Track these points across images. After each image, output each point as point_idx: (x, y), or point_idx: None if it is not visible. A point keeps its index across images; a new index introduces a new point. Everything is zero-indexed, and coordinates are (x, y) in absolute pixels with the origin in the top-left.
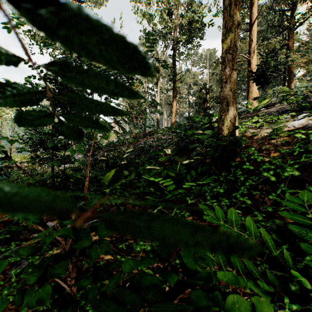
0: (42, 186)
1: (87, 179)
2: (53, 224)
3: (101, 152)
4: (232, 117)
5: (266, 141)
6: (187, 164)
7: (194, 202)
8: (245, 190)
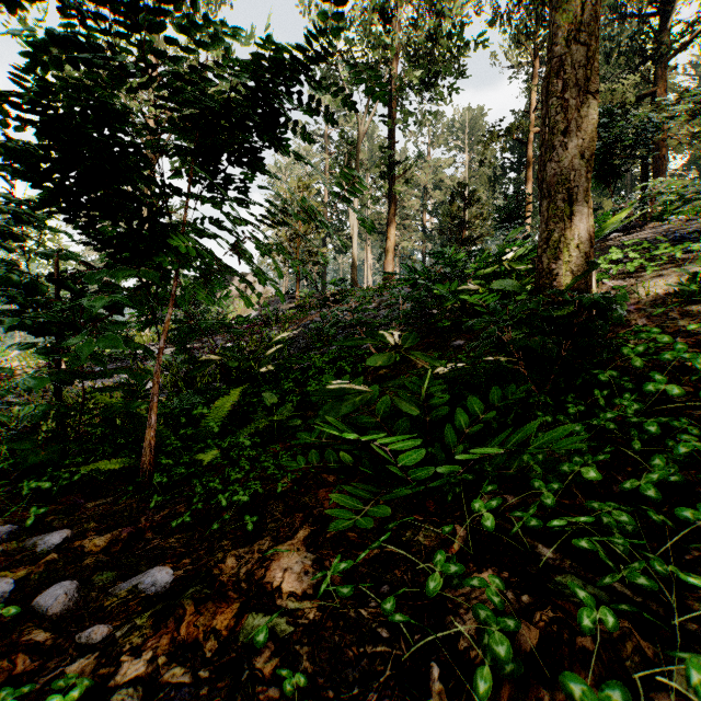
0: (18, 443)
1: (153, 420)
2: (6, 590)
3: (219, 341)
4: (584, 237)
5: (672, 309)
6: (449, 374)
7: None
8: (675, 472)
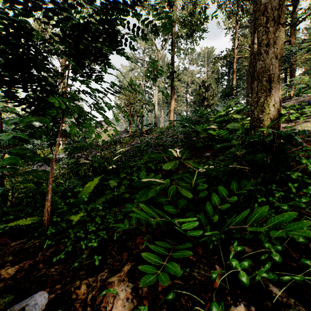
0: None
1: (49, 197)
2: None
3: (94, 152)
4: (277, 100)
5: None
6: (206, 172)
7: (234, 253)
8: None
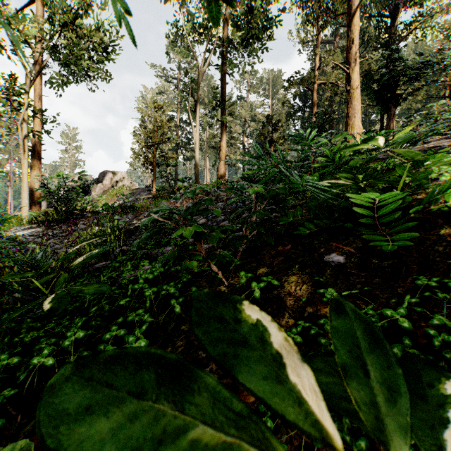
0: None
1: None
2: None
3: (82, 226)
4: None
5: None
6: None
7: None
8: None
